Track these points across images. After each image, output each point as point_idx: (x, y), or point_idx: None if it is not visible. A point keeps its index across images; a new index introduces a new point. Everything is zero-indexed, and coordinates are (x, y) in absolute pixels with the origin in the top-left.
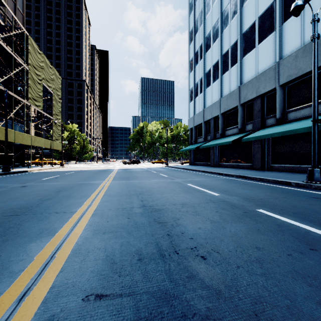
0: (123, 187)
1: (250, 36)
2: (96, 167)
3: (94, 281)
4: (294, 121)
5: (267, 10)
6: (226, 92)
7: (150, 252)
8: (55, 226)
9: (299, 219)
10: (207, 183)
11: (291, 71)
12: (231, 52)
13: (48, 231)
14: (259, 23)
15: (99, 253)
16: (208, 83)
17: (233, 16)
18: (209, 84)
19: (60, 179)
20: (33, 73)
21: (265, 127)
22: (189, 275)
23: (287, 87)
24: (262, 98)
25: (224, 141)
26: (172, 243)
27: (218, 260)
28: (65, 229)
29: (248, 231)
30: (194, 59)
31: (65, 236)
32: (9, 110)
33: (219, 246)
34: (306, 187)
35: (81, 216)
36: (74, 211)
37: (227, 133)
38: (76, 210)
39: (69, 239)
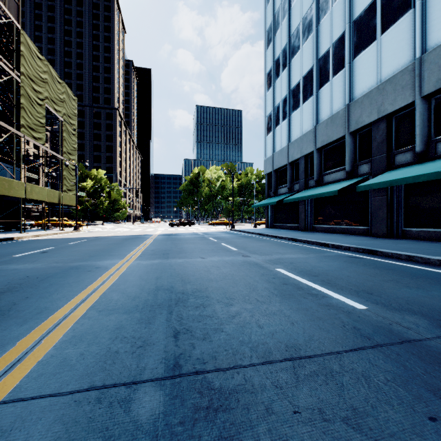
0: (149, 277)
1: (366, 24)
2: (127, 232)
3: None
4: None
5: None
6: (326, 115)
7: None
8: None
9: None
10: (314, 267)
11: None
12: (333, 53)
13: None
14: (382, 0)
15: None
16: (295, 104)
17: None
18: (298, 105)
19: (48, 255)
20: (29, 89)
21: (394, 168)
22: None
23: (435, 99)
24: (387, 120)
25: (325, 191)
26: None
27: None
28: None
29: None
30: (273, 70)
31: None
32: None
33: None
34: None
35: None
36: None
37: (327, 178)
38: None
39: None
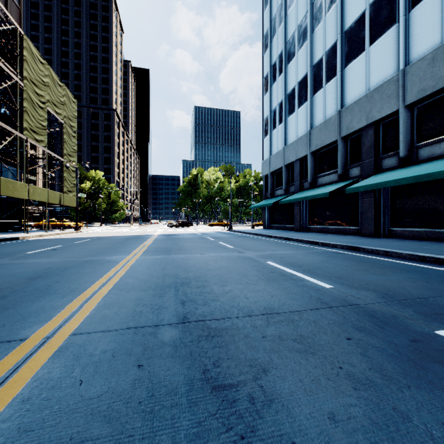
0: (156, 268)
1: (356, 35)
2: (127, 232)
3: None
4: (429, 161)
5: None
6: (319, 120)
7: None
8: None
9: None
10: (300, 261)
11: (425, 83)
12: (326, 61)
13: None
14: (370, 14)
15: None
16: (291, 109)
17: (330, 7)
18: (293, 109)
19: (59, 252)
20: (32, 92)
21: (381, 171)
22: None
23: (417, 108)
24: (375, 126)
25: (318, 193)
26: None
27: None
28: None
29: None
30: (270, 75)
31: None
32: None
33: None
34: None
35: (26, 357)
36: (21, 339)
37: (321, 181)
38: (31, 333)
39: None
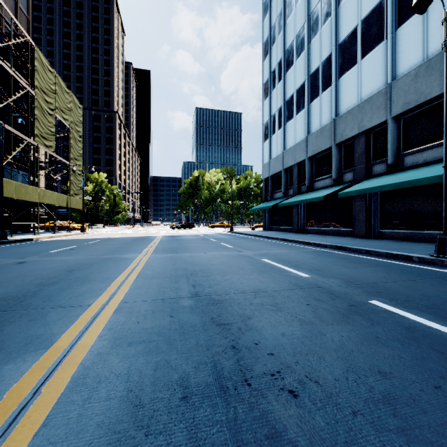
0: (167, 263)
1: (349, 48)
2: (132, 234)
3: (100, 446)
4: (413, 168)
5: (374, 10)
6: (316, 127)
7: (202, 382)
8: (53, 332)
9: (438, 317)
10: (291, 258)
11: (409, 97)
12: (322, 71)
13: (41, 340)
14: (362, 29)
15: (116, 384)
16: (290, 115)
17: (326, 20)
18: (292, 115)
19: (78, 251)
20: (42, 100)
21: (371, 177)
22: (271, 432)
23: (403, 119)
24: (366, 135)
25: (313, 197)
26: (239, 363)
27: (319, 399)
28: (69, 337)
29: (361, 340)
30: (270, 81)
31: (65, 351)
32: (7, 152)
33: (318, 368)
34: (435, 263)
35: (98, 313)
36: (88, 305)
37: (317, 185)
38: (92, 302)
39: (71, 356)
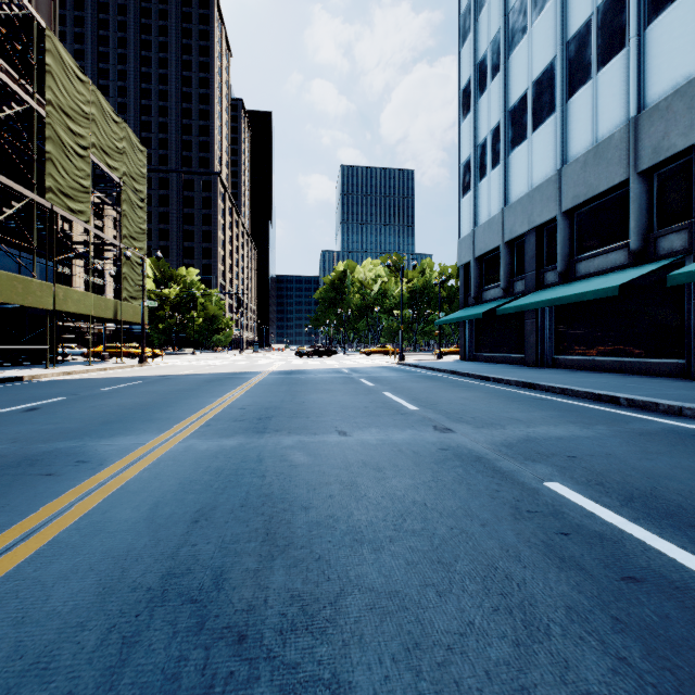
0: (176, 513)
1: None
2: (222, 366)
3: None
4: None
5: None
6: (583, 147)
7: None
8: None
9: None
10: (656, 480)
11: None
12: (600, 24)
13: None
14: None
15: None
16: (518, 135)
17: None
18: (523, 135)
19: (27, 418)
20: (62, 129)
21: None
22: None
23: None
24: None
25: (588, 289)
26: None
27: None
28: None
29: None
30: (474, 81)
31: None
32: None
33: None
34: None
35: None
36: None
37: (585, 267)
38: None
39: None
